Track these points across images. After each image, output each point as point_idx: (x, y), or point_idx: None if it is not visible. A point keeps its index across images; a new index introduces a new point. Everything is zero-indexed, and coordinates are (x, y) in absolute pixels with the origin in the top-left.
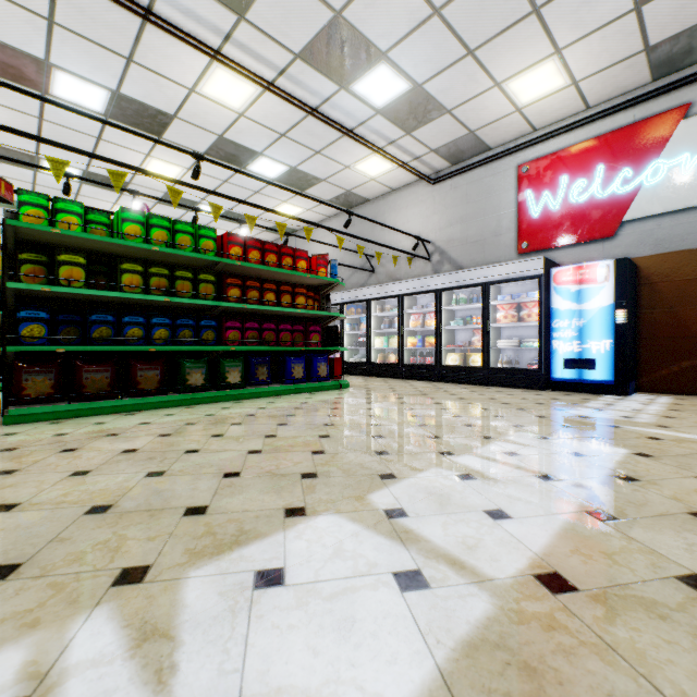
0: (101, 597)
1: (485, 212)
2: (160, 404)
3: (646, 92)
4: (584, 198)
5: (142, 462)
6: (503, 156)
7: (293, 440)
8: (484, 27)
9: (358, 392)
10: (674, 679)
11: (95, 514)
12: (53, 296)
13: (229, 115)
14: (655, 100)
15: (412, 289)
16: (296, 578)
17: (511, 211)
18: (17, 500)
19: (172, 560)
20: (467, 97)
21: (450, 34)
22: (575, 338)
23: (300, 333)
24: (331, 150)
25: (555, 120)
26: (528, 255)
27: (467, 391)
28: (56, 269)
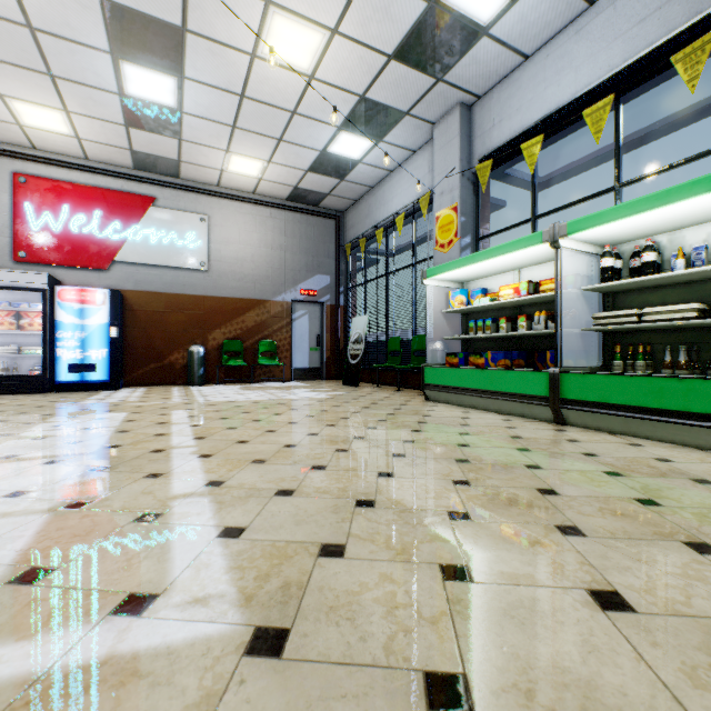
0: None
1: None
2: None
3: (131, 173)
4: (85, 232)
5: None
6: None
7: None
8: None
9: None
10: (154, 447)
11: None
12: None
13: None
14: (136, 183)
15: None
16: None
17: (6, 215)
18: None
19: None
20: None
21: None
22: (79, 347)
23: None
24: None
25: (58, 152)
26: (28, 265)
27: None
28: None
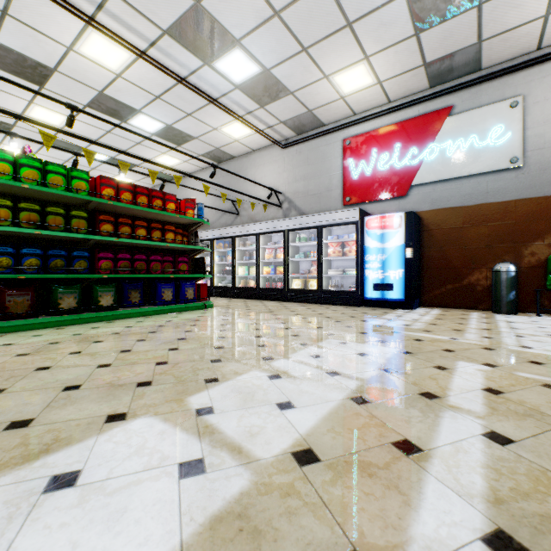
0: None
1: (321, 173)
2: (30, 326)
3: (426, 95)
4: (387, 167)
5: None
6: (333, 131)
7: (144, 354)
8: (313, 31)
9: (219, 311)
10: (360, 522)
11: None
12: None
13: (107, 75)
14: (431, 101)
15: (266, 229)
16: (89, 478)
17: (339, 173)
18: None
19: None
20: (305, 83)
21: (288, 33)
22: (380, 268)
23: (169, 263)
24: (201, 114)
25: (369, 108)
26: (351, 206)
27: (305, 308)
28: None
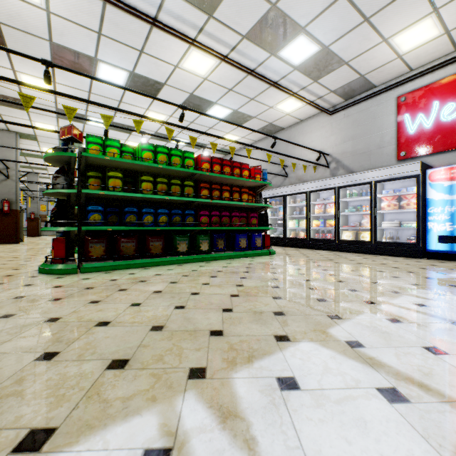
0: (185, 385)
1: (370, 132)
2: (163, 263)
3: None
4: (453, 117)
5: (168, 299)
6: (385, 91)
7: (256, 289)
8: (378, 0)
9: (283, 257)
10: None
11: (156, 331)
12: (104, 197)
13: (197, 80)
14: None
15: (316, 187)
16: (307, 385)
17: (391, 130)
18: (108, 319)
19: (217, 365)
20: (361, 51)
21: (352, 8)
22: (447, 220)
23: (244, 218)
24: (261, 97)
25: (429, 61)
26: (406, 161)
27: (361, 258)
28: (106, 181)
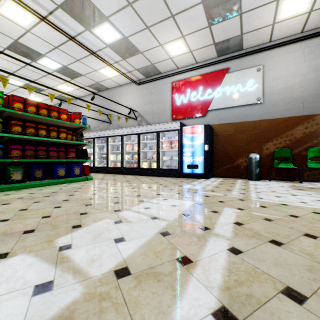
0: None
1: (159, 100)
2: None
3: (215, 60)
4: (195, 99)
5: None
6: (166, 77)
7: (36, 211)
8: (152, 17)
9: (96, 182)
10: (144, 312)
11: None
12: None
13: (20, 29)
14: (218, 64)
15: (127, 132)
16: None
17: (169, 101)
18: None
19: None
20: (149, 48)
21: (137, 16)
22: (191, 156)
23: (63, 152)
24: (85, 60)
25: (185, 65)
26: (176, 120)
27: (148, 179)
28: None
